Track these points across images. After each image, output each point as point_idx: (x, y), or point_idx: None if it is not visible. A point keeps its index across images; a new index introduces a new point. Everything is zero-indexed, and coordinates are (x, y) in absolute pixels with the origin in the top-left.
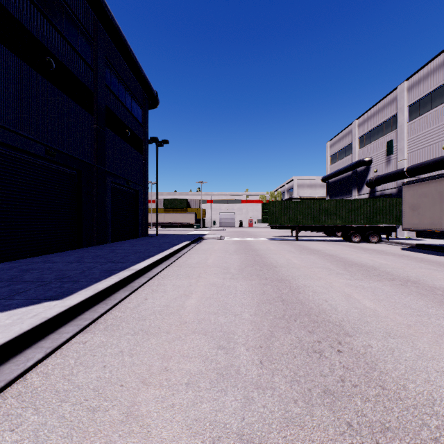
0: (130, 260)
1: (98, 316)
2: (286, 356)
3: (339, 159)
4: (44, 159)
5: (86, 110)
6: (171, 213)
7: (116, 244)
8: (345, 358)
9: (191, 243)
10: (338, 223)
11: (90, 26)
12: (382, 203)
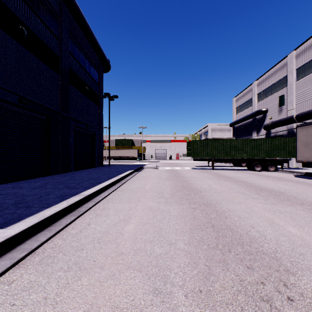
0: (83, 186)
1: (37, 246)
2: (232, 308)
3: (242, 110)
4: (18, 106)
5: (53, 70)
6: (121, 149)
7: (77, 172)
8: (300, 311)
9: (134, 172)
10: (244, 157)
11: (56, 6)
12: (278, 141)
